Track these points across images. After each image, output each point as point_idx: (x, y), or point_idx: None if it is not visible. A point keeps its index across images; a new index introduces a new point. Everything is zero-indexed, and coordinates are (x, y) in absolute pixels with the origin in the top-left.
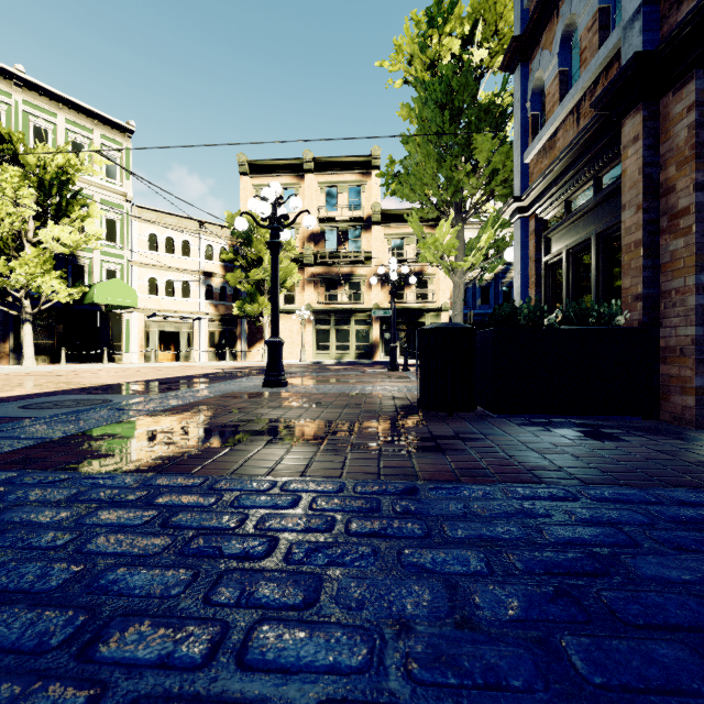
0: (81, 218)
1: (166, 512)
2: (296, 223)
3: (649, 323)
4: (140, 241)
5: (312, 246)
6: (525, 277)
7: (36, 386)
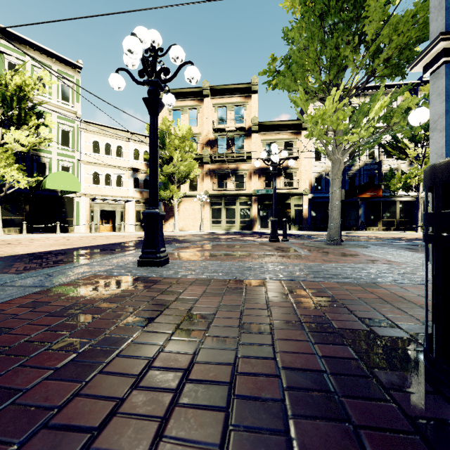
0: (39, 127)
1: None
2: (197, 133)
3: None
4: (86, 146)
5: (209, 150)
6: None
7: None
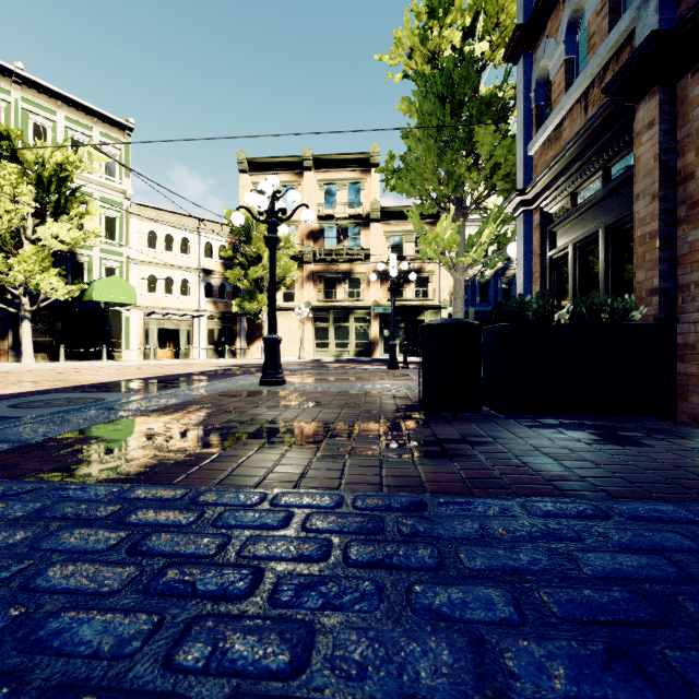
0: (80, 215)
1: (137, 533)
2: (295, 221)
3: (665, 319)
4: (139, 239)
5: (312, 244)
6: (529, 273)
7: (31, 384)
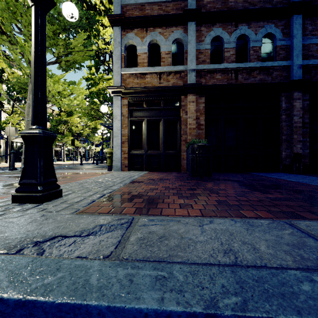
0: None
1: None
2: None
3: None
4: None
5: None
6: (121, 123)
7: None
